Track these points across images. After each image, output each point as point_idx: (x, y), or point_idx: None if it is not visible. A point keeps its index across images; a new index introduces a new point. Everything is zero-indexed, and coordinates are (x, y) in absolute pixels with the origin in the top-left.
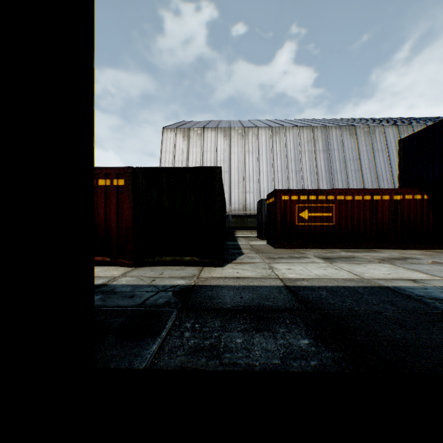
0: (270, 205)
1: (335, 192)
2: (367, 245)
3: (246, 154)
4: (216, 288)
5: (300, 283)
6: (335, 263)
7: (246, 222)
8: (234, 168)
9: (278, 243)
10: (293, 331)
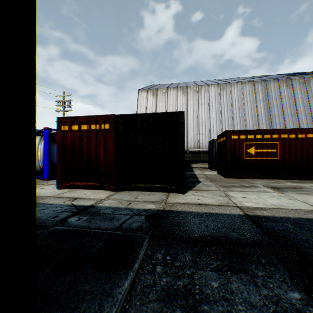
0: (221, 143)
1: (279, 131)
2: (309, 176)
3: (199, 105)
4: (182, 214)
5: (260, 212)
6: (285, 193)
7: (199, 157)
8: (190, 116)
9: (228, 174)
10: (274, 276)
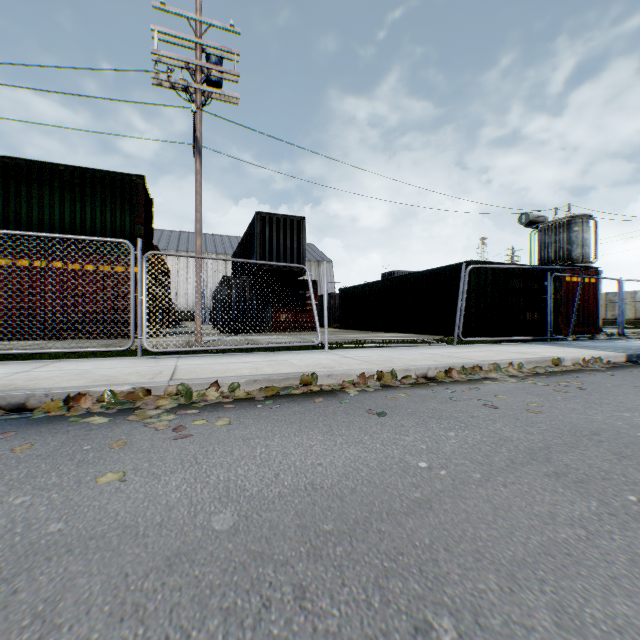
0: None
1: None
2: None
3: None
4: None
5: None
6: None
7: None
8: None
9: None
10: None
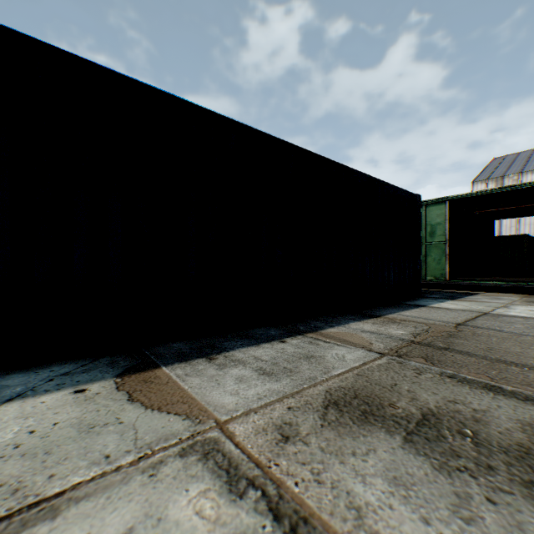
0: None
1: None
2: None
3: None
4: None
5: None
6: None
7: None
8: None
9: None
10: None
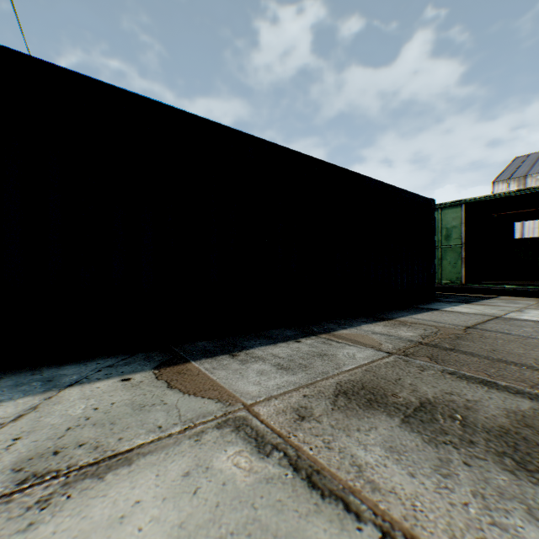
0: None
1: None
2: None
3: None
4: None
5: None
6: None
7: None
8: None
9: None
10: None
